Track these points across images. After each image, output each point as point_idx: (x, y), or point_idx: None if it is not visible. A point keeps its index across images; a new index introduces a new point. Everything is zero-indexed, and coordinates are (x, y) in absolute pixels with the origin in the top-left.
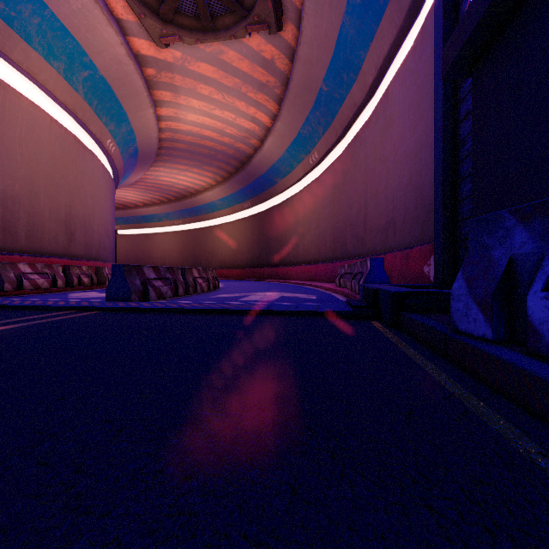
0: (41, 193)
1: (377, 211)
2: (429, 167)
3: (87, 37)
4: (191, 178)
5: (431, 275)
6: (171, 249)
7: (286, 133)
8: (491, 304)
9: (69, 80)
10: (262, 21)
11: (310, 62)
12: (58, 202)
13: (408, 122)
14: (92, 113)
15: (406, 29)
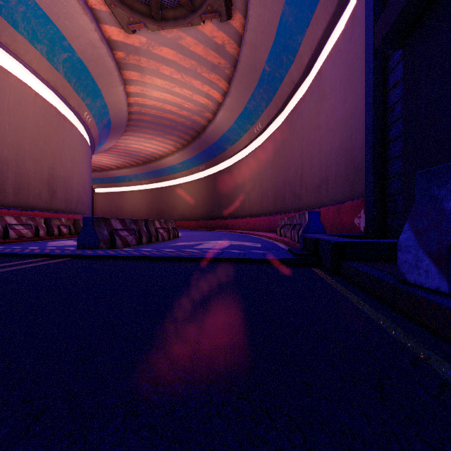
0: (27, 156)
1: (312, 172)
2: (358, 133)
3: (66, 24)
4: (156, 146)
5: (361, 226)
6: (139, 204)
7: (235, 107)
8: (447, 256)
9: (50, 60)
10: (214, 11)
11: (255, 46)
12: (42, 164)
13: (339, 95)
14: (71, 89)
15: (337, 16)
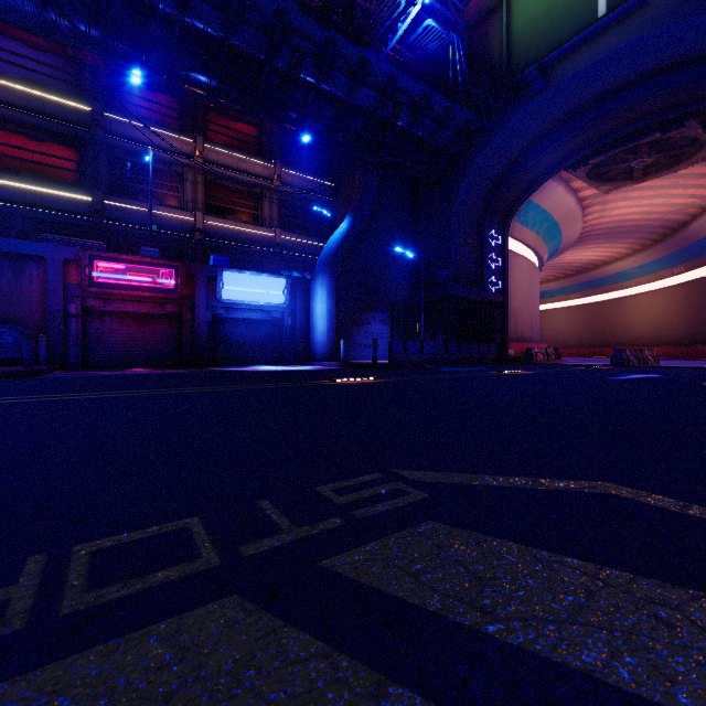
0: (524, 306)
1: None
2: None
3: (555, 208)
4: (599, 252)
5: None
6: (564, 325)
7: None
8: None
9: (537, 233)
10: (705, 158)
11: None
12: (528, 309)
13: None
14: (542, 244)
15: None
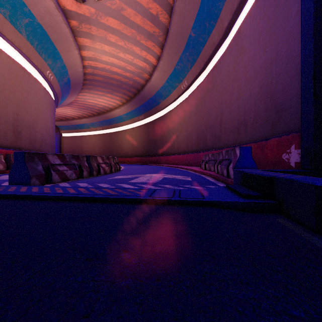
0: None
1: (231, 116)
2: (280, 76)
3: None
4: (106, 101)
5: (291, 161)
6: (95, 145)
7: (166, 69)
8: None
9: (13, 24)
10: None
11: (183, 14)
12: (7, 110)
13: (258, 47)
14: (33, 50)
15: None
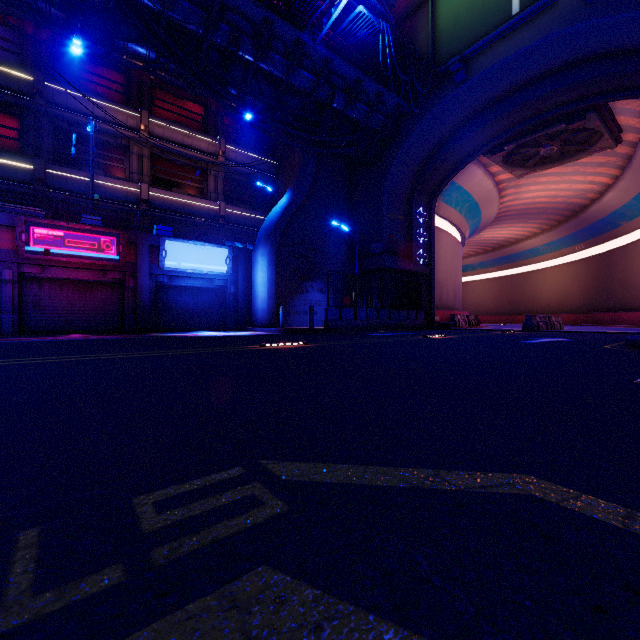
0: (448, 277)
1: None
2: None
3: (475, 189)
4: (513, 231)
5: None
6: (484, 295)
7: (631, 187)
8: None
9: (460, 212)
10: (602, 148)
11: None
12: (452, 280)
13: None
14: (464, 222)
15: None
